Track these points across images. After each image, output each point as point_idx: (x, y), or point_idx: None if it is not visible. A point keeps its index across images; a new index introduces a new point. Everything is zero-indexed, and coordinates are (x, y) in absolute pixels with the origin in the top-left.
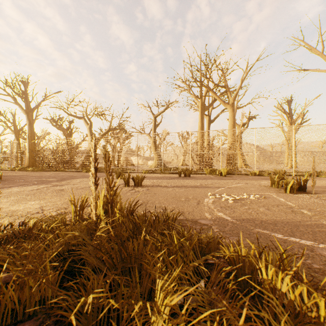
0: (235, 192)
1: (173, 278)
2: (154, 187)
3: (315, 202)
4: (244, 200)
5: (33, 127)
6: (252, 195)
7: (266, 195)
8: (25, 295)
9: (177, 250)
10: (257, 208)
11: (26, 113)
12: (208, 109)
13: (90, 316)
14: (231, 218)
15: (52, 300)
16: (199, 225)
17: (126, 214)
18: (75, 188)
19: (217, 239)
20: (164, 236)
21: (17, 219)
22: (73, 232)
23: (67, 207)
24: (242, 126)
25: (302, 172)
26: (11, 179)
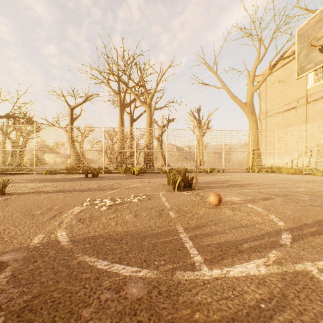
0: (125, 194)
1: None
2: (23, 195)
3: (190, 200)
4: (123, 204)
5: None
6: (139, 196)
7: (154, 195)
8: None
9: None
10: (126, 215)
11: None
12: (128, 106)
13: None
14: (68, 240)
15: None
16: None
17: None
18: None
19: None
20: None
21: None
22: None
23: None
24: (163, 127)
25: (201, 170)
26: None
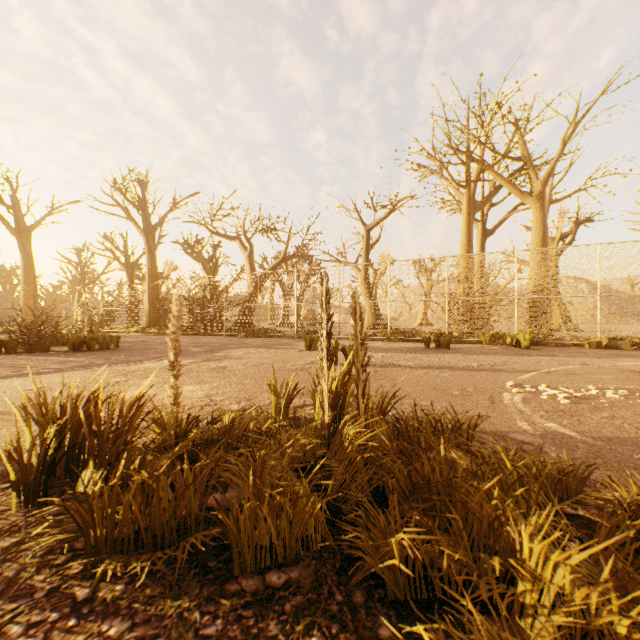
0: (565, 383)
1: (537, 527)
2: (386, 368)
3: None
4: (593, 399)
5: (155, 257)
6: (609, 389)
7: None
8: (283, 527)
9: (513, 481)
10: (634, 418)
11: (145, 234)
12: (481, 208)
13: (396, 570)
14: (578, 435)
15: (346, 536)
16: (516, 444)
17: (376, 413)
18: (242, 365)
19: (582, 470)
20: (473, 455)
21: (184, 414)
22: (305, 437)
23: (249, 397)
24: (560, 239)
25: None
26: (132, 347)
